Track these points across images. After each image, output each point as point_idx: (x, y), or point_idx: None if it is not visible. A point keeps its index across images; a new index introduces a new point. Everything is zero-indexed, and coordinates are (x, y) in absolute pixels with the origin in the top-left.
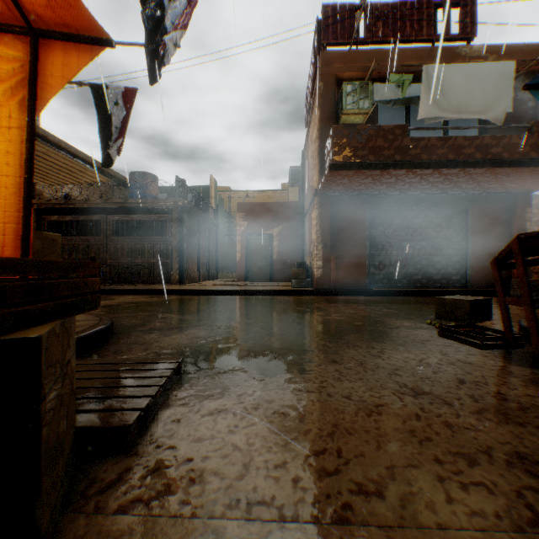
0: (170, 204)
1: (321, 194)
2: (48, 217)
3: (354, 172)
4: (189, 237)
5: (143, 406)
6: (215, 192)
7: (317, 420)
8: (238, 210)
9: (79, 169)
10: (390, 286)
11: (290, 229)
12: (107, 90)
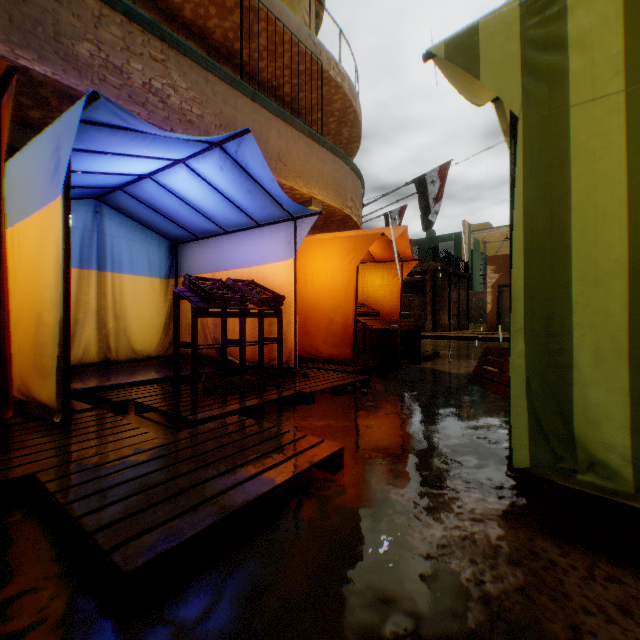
0: (425, 267)
1: None
2: None
3: None
4: (441, 293)
5: (430, 355)
6: (468, 237)
7: None
8: (488, 263)
9: None
10: None
11: None
12: (391, 213)
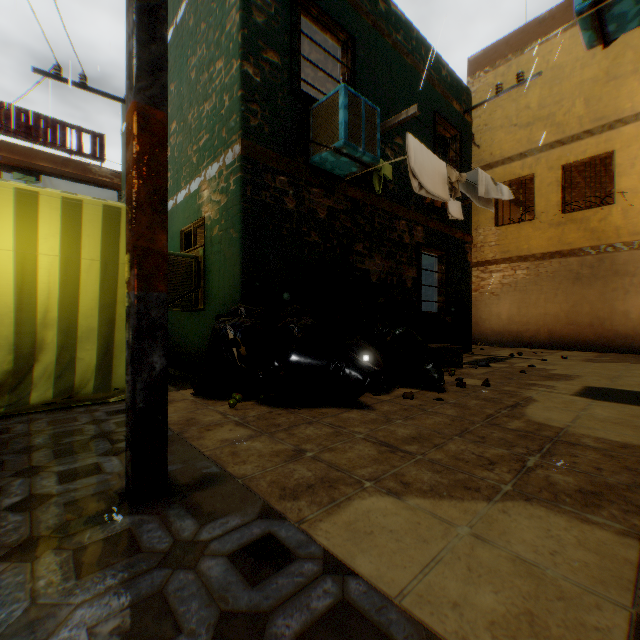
0: None
1: None
2: None
3: None
4: None
5: None
6: None
7: None
8: None
9: None
10: None
11: None
12: None
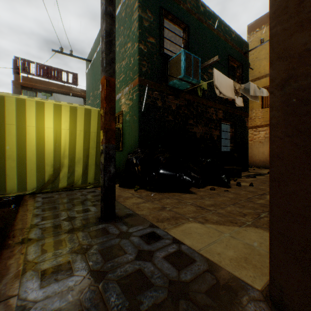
0: None
1: None
2: None
3: None
4: None
5: None
6: None
7: None
8: None
9: None
10: None
11: None
12: None
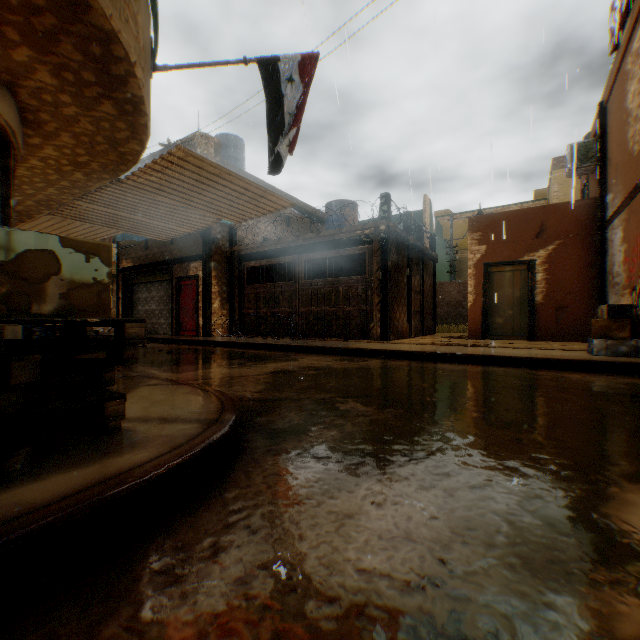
0: (370, 230)
1: None
2: (246, 264)
3: None
4: (396, 275)
5: None
6: (430, 217)
7: None
8: (470, 228)
9: (258, 194)
10: None
11: (569, 249)
12: (278, 64)
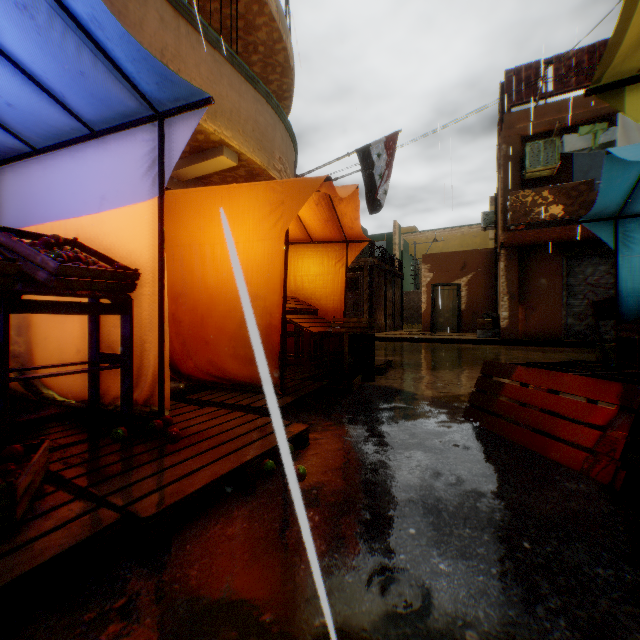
0: (362, 263)
1: (506, 247)
2: None
3: (533, 230)
4: (377, 291)
5: (384, 365)
6: (399, 238)
7: (448, 377)
8: (424, 261)
9: None
10: (592, 338)
11: (480, 278)
12: None
